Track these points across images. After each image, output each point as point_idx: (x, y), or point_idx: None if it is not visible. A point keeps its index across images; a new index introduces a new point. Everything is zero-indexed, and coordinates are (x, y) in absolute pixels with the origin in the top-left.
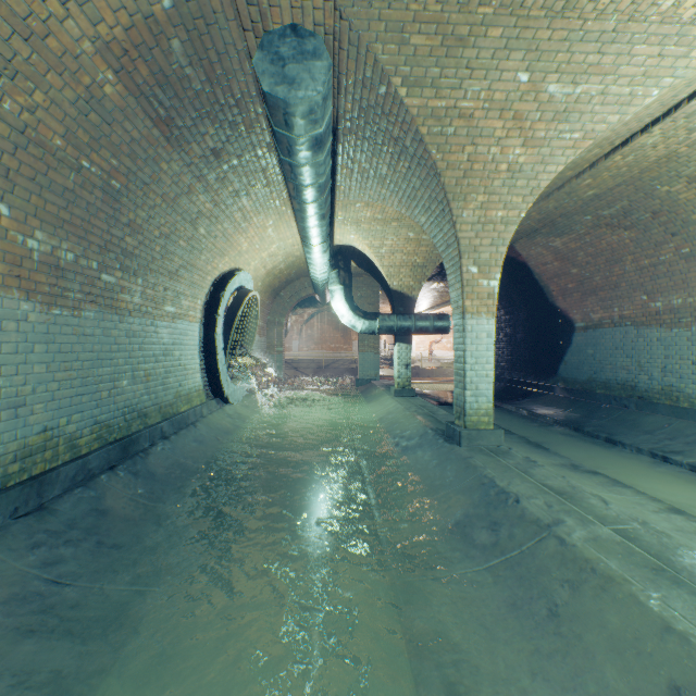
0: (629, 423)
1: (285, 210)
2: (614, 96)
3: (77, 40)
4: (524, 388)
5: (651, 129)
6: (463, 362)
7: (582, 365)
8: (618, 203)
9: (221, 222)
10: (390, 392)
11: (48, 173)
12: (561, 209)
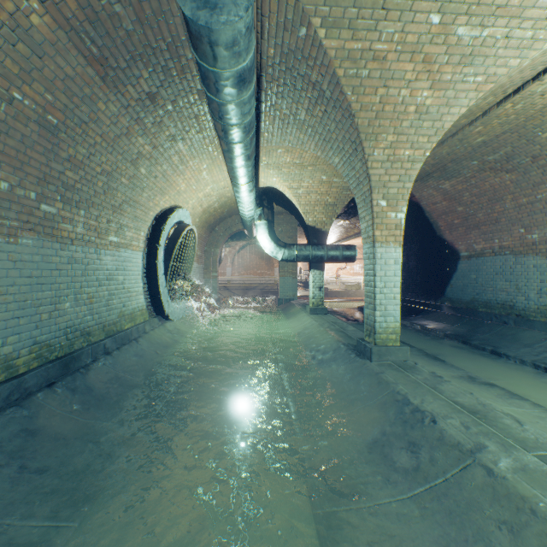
0: (509, 337)
1: (217, 155)
2: (518, 39)
3: None
4: (416, 307)
5: (543, 77)
6: (373, 286)
7: (466, 288)
8: (502, 149)
9: (160, 163)
10: (306, 310)
11: None
12: (453, 155)
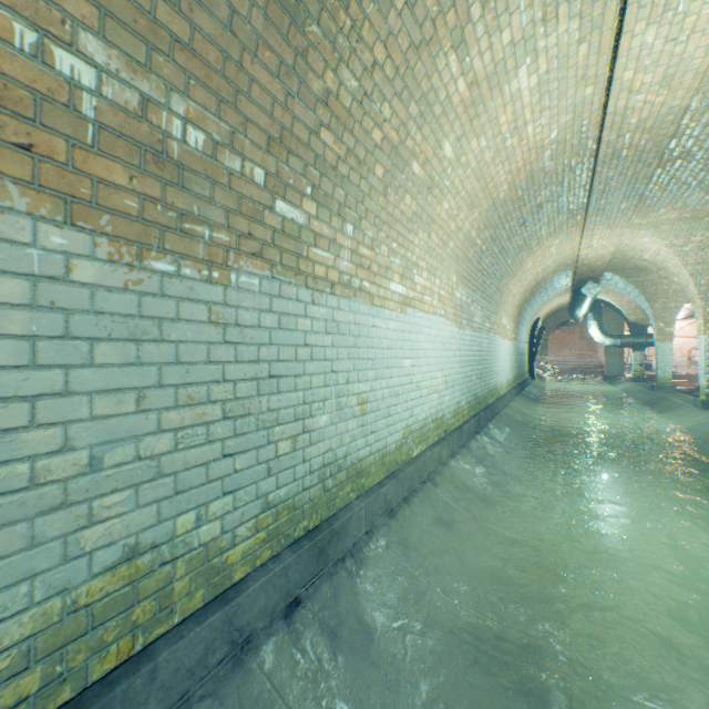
0: None
1: (566, 293)
2: None
3: (538, 291)
4: None
5: None
6: (656, 360)
7: None
8: None
9: (540, 305)
10: (628, 380)
11: (523, 315)
12: None
